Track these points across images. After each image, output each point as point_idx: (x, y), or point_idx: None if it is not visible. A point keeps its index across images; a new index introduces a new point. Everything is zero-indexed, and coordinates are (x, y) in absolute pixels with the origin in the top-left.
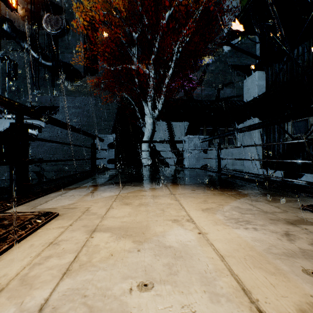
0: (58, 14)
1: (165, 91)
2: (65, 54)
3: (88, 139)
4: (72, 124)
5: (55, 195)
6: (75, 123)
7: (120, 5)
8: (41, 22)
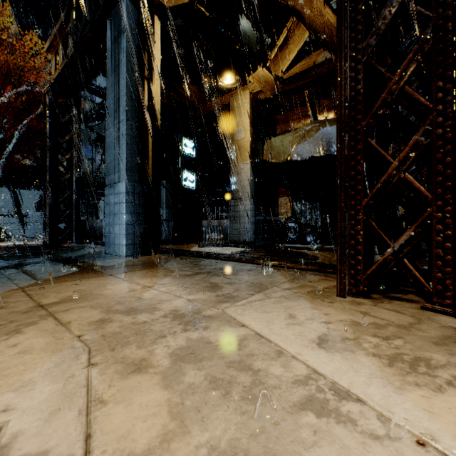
0: None
1: (4, 163)
2: None
3: None
4: None
5: None
6: None
7: None
8: None
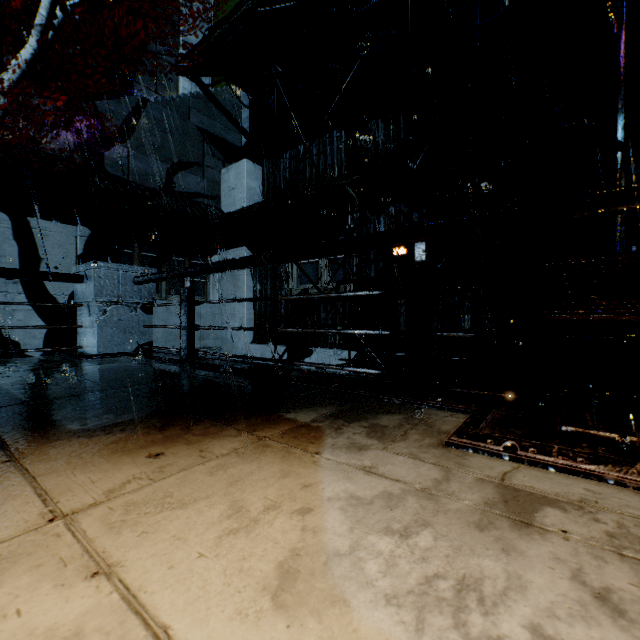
0: None
1: (2, 107)
2: None
3: None
4: None
5: None
6: None
7: None
8: None
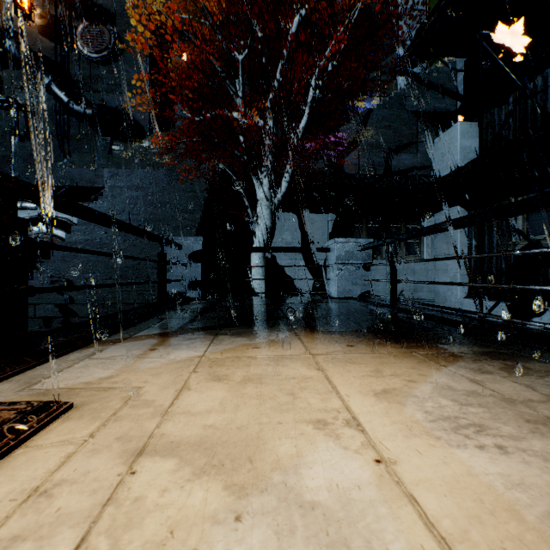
0: (103, 23)
1: (293, 158)
2: (115, 93)
3: (155, 245)
4: (126, 218)
5: (79, 357)
6: (132, 217)
7: (213, 7)
8: (74, 38)
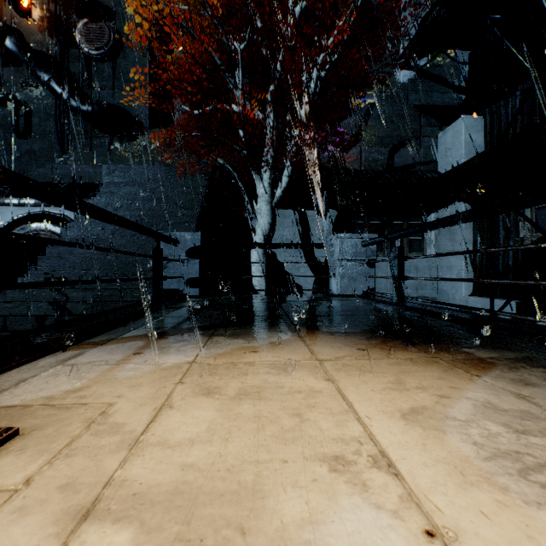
0: (103, 20)
1: (294, 152)
2: (115, 90)
3: (152, 242)
4: (124, 214)
5: (50, 363)
6: (129, 213)
7: (213, 3)
8: (74, 35)
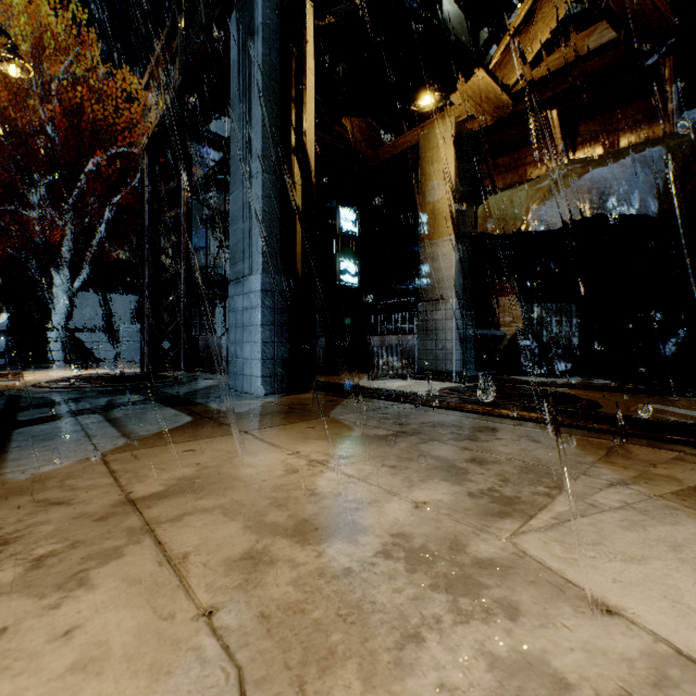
0: None
1: (92, 257)
2: None
3: None
4: None
5: None
6: None
7: None
8: None
